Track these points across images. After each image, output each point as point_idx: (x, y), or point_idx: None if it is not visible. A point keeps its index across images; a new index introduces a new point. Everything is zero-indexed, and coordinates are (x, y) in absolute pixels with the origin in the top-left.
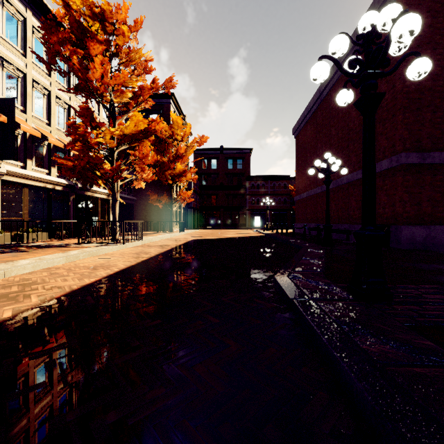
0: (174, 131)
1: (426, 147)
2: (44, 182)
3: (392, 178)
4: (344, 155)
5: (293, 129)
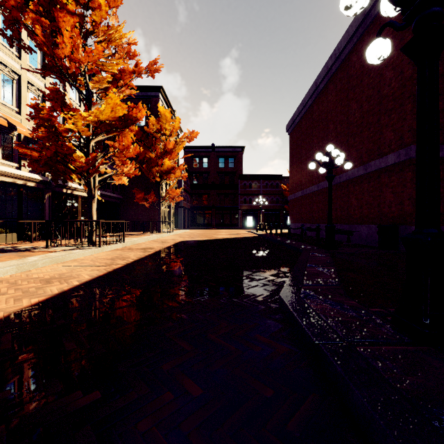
0: (162, 125)
1: None
2: (12, 177)
3: (399, 174)
4: (343, 150)
5: (287, 125)
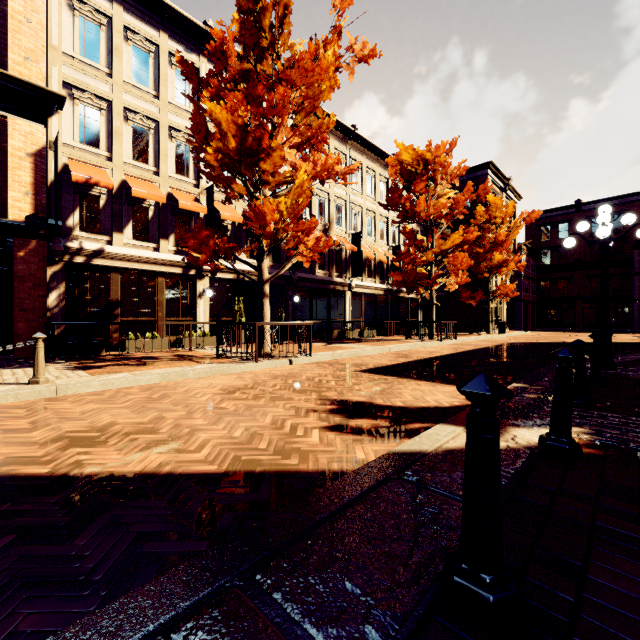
0: (491, 214)
1: None
2: (372, 290)
3: None
4: None
5: None
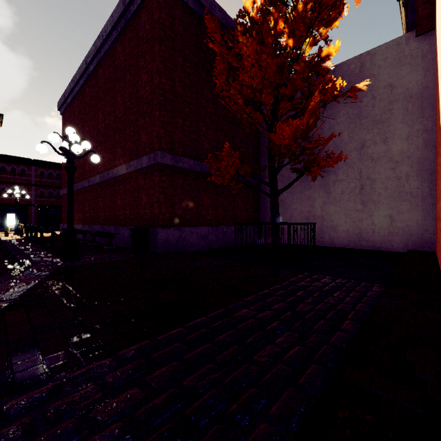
0: None
1: (178, 151)
2: None
3: (151, 177)
4: (111, 145)
5: (59, 102)
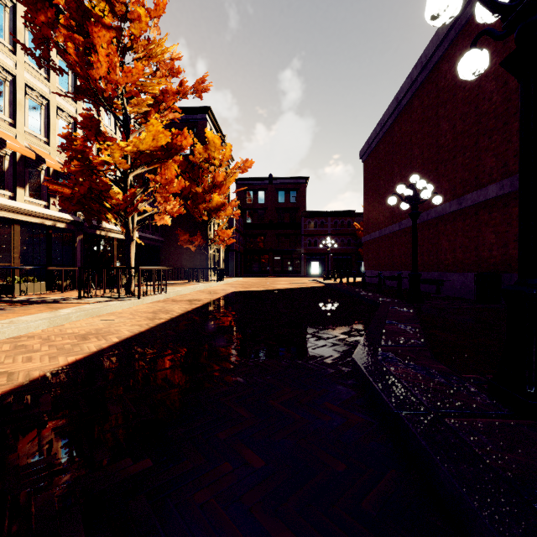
0: (210, 154)
1: None
2: (40, 218)
3: (503, 209)
4: (431, 180)
5: (361, 151)
